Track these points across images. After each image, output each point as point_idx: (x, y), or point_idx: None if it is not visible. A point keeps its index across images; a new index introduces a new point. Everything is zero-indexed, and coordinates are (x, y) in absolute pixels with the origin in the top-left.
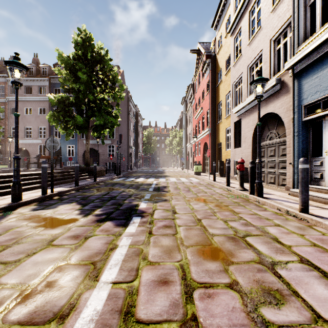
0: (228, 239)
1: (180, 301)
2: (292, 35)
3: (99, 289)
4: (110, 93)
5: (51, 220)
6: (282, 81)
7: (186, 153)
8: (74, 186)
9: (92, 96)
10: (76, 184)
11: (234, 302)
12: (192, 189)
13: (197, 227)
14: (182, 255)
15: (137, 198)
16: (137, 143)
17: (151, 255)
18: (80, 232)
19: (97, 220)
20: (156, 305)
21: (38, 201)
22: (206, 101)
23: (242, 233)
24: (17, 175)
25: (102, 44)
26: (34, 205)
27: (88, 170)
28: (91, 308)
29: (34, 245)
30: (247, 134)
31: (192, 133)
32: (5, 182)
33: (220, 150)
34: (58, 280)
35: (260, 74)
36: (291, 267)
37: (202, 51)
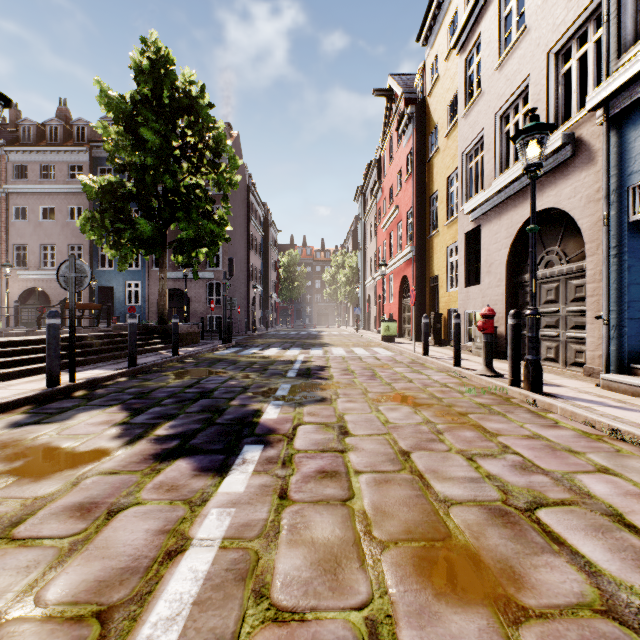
0: (491, 515)
1: None
2: (604, 32)
3: None
4: (211, 175)
5: (43, 453)
6: (577, 139)
7: (365, 298)
8: (127, 367)
9: (171, 178)
10: (131, 363)
11: None
12: (380, 374)
13: (403, 476)
14: (370, 579)
15: (259, 395)
16: (267, 278)
17: (282, 579)
18: (100, 494)
19: (156, 455)
20: None
21: (36, 402)
22: (406, 193)
23: (522, 497)
24: None
25: (192, 73)
26: (22, 412)
27: (163, 333)
28: None
29: None
30: (495, 255)
31: (377, 258)
32: None
33: (435, 291)
34: None
35: (535, 116)
36: None
37: (397, 91)
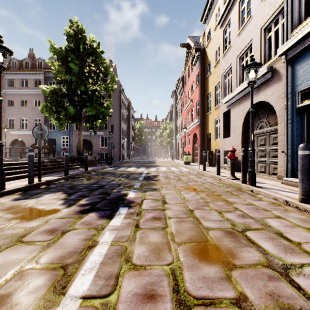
0: (226, 233)
1: None
2: (285, 20)
3: (63, 308)
4: (102, 85)
5: (30, 210)
6: (274, 69)
7: (176, 144)
8: (64, 175)
9: (84, 87)
10: (66, 173)
11: None
12: (182, 178)
13: (189, 219)
14: (173, 255)
15: (126, 187)
16: (129, 134)
17: (136, 255)
18: (58, 226)
19: (80, 211)
20: None
21: (23, 190)
22: (196, 93)
23: (240, 227)
24: None
25: (94, 37)
26: (18, 194)
27: (80, 160)
28: None
29: (1, 241)
30: (237, 123)
31: (182, 125)
32: None
33: (209, 140)
34: (12, 293)
35: (253, 59)
36: (309, 272)
37: (191, 45)
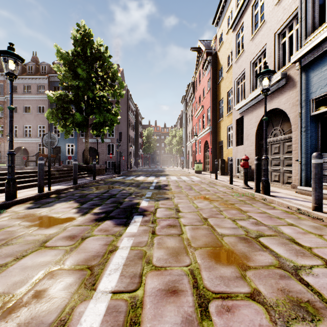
0: (240, 239)
1: (194, 317)
2: (299, 26)
3: (96, 300)
4: (110, 91)
5: (46, 219)
6: (288, 76)
7: (186, 152)
8: (73, 184)
9: (91, 93)
10: (75, 182)
11: (259, 317)
12: (194, 188)
13: (204, 226)
14: (190, 258)
15: (137, 196)
16: (137, 142)
17: (156, 258)
18: (76, 232)
19: (96, 219)
20: (165, 321)
21: (34, 199)
22: (207, 99)
23: (254, 234)
24: (11, 171)
25: (101, 40)
26: (30, 203)
27: (87, 169)
28: (86, 326)
29: (25, 246)
30: (250, 131)
31: (193, 132)
32: (1, 179)
33: (221, 148)
34: (48, 289)
35: (266, 66)
36: (317, 272)
37: (202, 49)
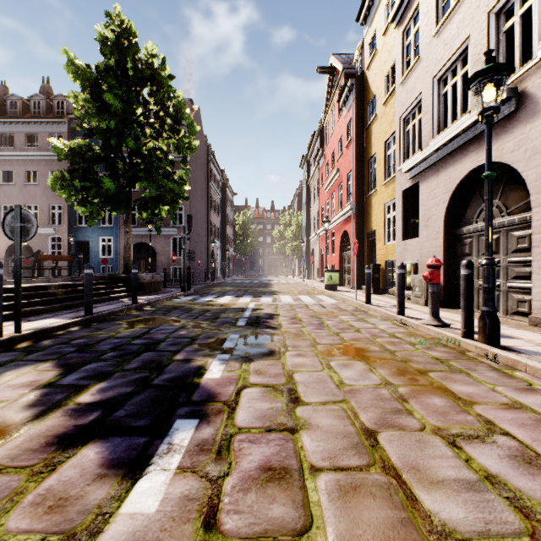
0: None
1: None
2: None
3: None
4: (171, 140)
5: None
6: (521, 93)
7: (309, 252)
8: (83, 316)
9: (134, 141)
10: (87, 311)
11: None
12: (327, 322)
13: (375, 477)
14: None
15: (205, 347)
16: (225, 234)
17: None
18: None
19: (62, 437)
20: None
21: None
22: (347, 157)
23: None
24: None
25: (154, 47)
26: None
27: (127, 282)
28: None
29: None
30: (433, 210)
31: (320, 216)
32: None
33: (373, 245)
34: None
35: (492, 58)
36: None
37: (338, 68)
